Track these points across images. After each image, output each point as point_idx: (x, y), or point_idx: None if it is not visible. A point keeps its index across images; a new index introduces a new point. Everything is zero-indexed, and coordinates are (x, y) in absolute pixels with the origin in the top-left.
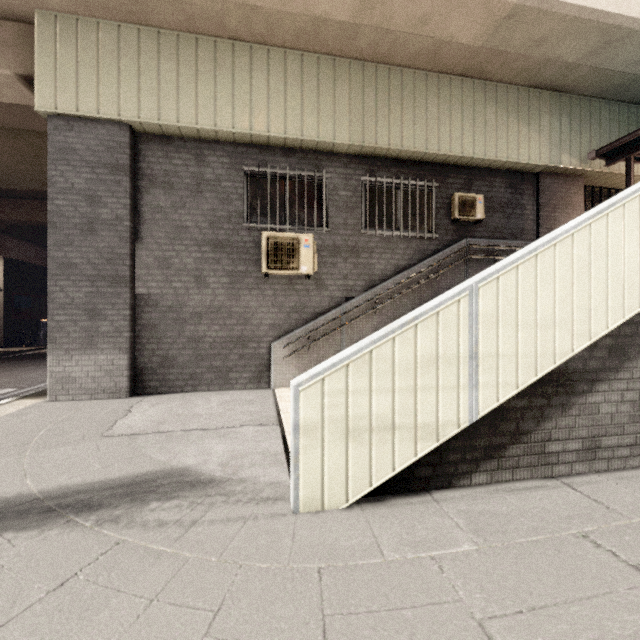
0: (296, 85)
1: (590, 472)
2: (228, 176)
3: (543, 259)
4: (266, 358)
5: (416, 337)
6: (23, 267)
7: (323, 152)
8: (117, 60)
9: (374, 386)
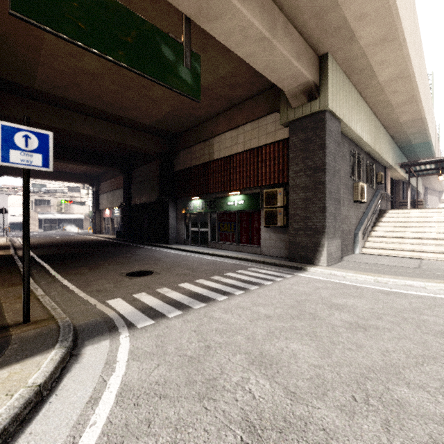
0: (366, 119)
1: None
2: (347, 153)
3: None
4: (353, 239)
5: None
6: None
7: (360, 148)
8: (342, 90)
9: None
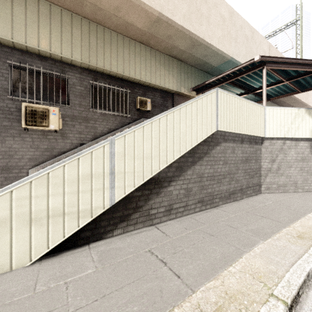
0: (46, 21)
1: (168, 220)
2: None
3: (147, 128)
4: None
5: (79, 164)
6: None
7: (66, 63)
8: None
9: (51, 192)
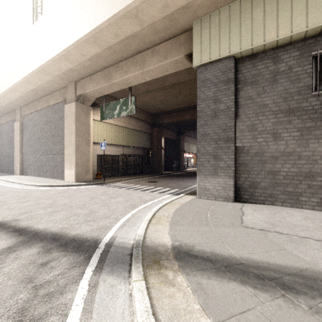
0: None
1: None
2: (298, 63)
3: None
4: None
5: None
6: (169, 140)
7: None
8: (228, 24)
9: None
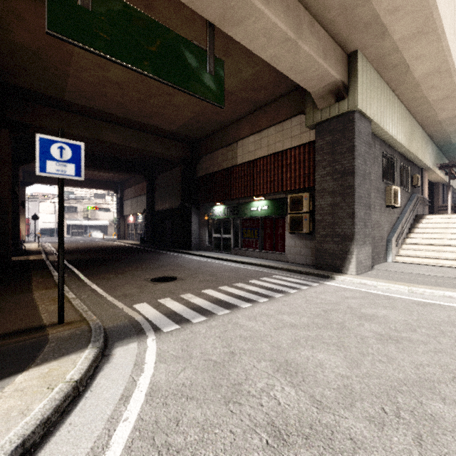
0: (400, 118)
1: None
2: (379, 155)
3: None
4: (385, 247)
5: None
6: None
7: (394, 149)
8: (373, 88)
9: None
